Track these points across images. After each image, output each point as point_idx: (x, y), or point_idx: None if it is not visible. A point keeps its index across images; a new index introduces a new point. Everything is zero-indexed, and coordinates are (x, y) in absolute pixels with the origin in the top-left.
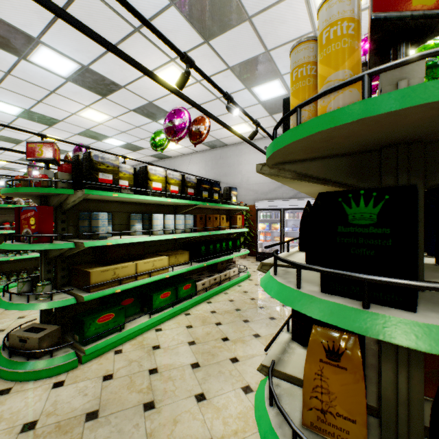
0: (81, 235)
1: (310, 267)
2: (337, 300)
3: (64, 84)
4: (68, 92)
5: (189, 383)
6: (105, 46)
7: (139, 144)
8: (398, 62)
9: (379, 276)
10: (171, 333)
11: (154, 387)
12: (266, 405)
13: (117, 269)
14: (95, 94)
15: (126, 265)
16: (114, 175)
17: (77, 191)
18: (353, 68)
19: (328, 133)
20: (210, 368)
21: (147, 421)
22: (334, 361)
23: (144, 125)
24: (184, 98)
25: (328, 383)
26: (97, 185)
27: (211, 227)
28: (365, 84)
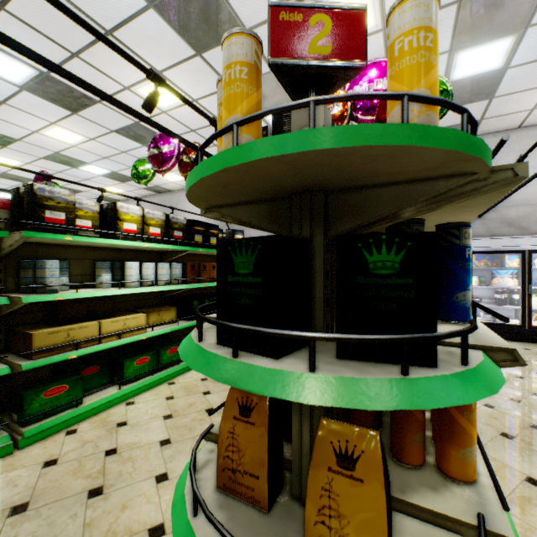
0: (23, 288)
1: (204, 318)
2: (220, 351)
3: (17, 94)
4: (24, 103)
5: (152, 463)
6: (31, 58)
7: (128, 173)
8: (254, 115)
9: (255, 325)
10: (145, 406)
11: (108, 471)
12: (189, 472)
13: (72, 331)
14: (61, 108)
15: (85, 325)
16: (68, 213)
17: (14, 232)
18: (247, 114)
19: (214, 180)
20: (182, 444)
21: (89, 510)
22: (246, 417)
23: (132, 150)
24: (152, 123)
25: (239, 441)
26: (43, 226)
27: (206, 278)
28: (234, 133)
